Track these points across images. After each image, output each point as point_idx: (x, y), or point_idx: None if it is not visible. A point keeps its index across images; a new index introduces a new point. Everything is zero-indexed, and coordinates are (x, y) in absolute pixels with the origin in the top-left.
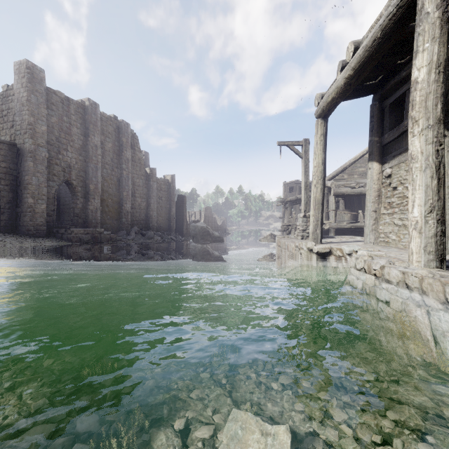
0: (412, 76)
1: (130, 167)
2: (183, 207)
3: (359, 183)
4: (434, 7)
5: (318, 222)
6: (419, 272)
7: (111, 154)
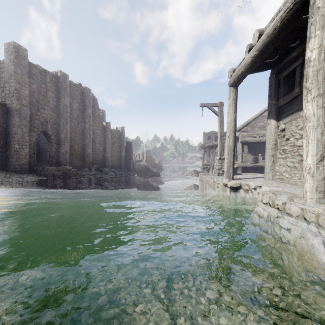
0: (306, 56)
1: (91, 121)
2: (130, 150)
3: (259, 134)
4: (323, 3)
5: (230, 163)
6: (315, 210)
7: (77, 112)
